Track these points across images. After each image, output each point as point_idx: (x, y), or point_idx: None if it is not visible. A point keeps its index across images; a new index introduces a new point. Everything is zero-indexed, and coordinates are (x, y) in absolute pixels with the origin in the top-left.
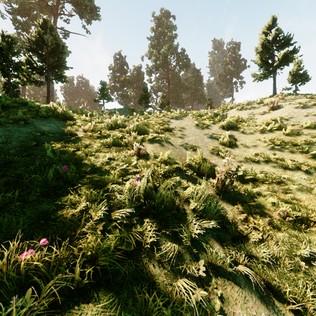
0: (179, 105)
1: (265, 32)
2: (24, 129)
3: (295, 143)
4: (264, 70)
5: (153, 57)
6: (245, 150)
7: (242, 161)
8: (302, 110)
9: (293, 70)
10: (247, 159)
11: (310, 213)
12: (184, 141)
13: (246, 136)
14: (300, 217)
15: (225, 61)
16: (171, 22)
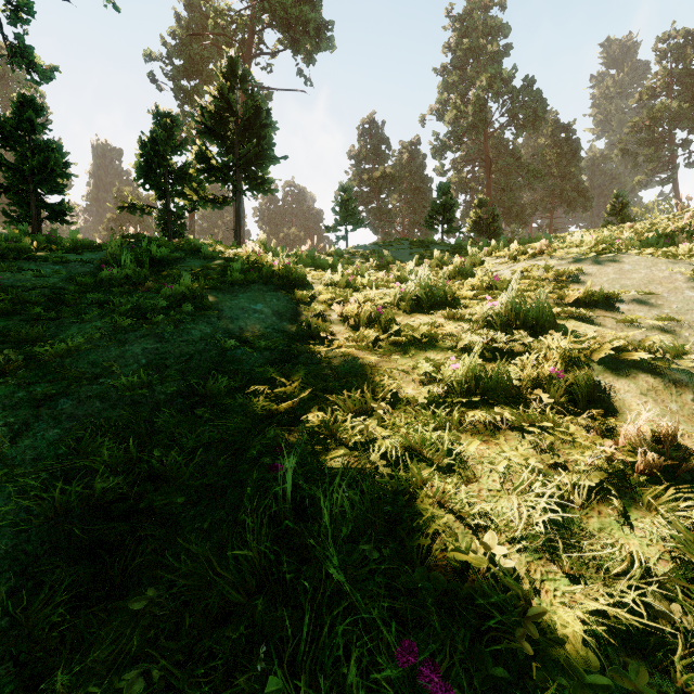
0: (514, 221)
1: None
2: (196, 326)
3: None
4: None
5: (450, 113)
6: None
7: None
8: None
9: None
10: None
11: None
12: (692, 347)
13: None
14: None
15: (650, 90)
16: (497, 19)
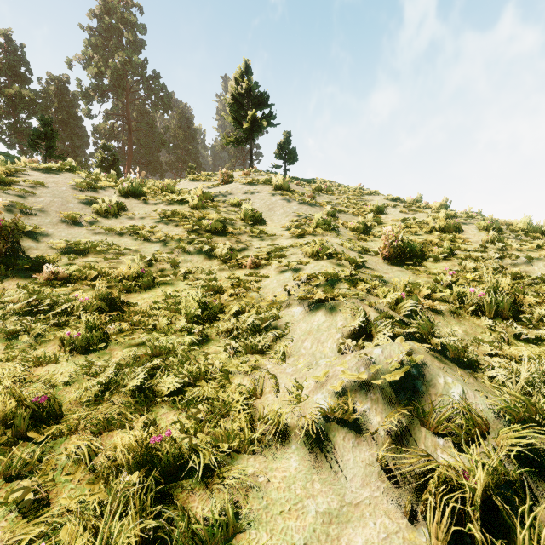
0: (153, 172)
1: (238, 80)
2: None
3: (186, 216)
4: (244, 133)
5: (92, 68)
6: (123, 222)
7: (102, 232)
8: (246, 187)
9: (280, 143)
10: (109, 230)
11: (90, 271)
12: (21, 202)
13: (146, 206)
14: (78, 278)
15: None
16: (132, 16)
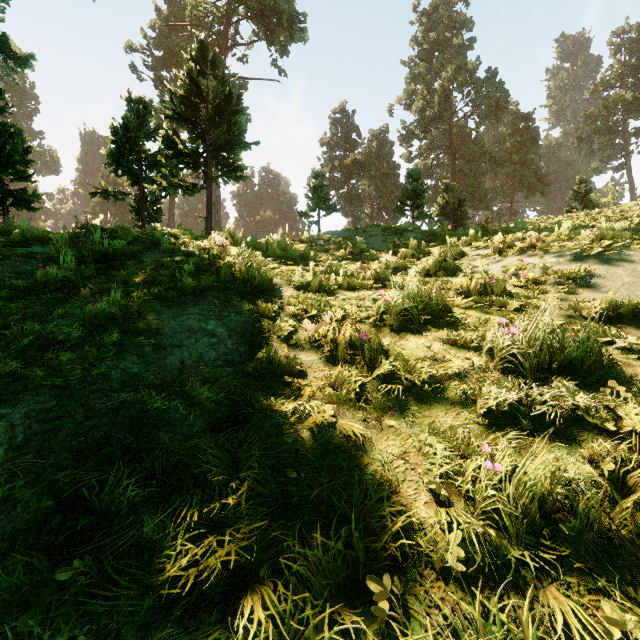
0: (477, 205)
1: None
2: (120, 362)
3: None
4: None
5: (417, 102)
6: None
7: None
8: None
9: None
10: None
11: None
12: None
13: None
14: None
15: (604, 81)
16: (461, 13)
